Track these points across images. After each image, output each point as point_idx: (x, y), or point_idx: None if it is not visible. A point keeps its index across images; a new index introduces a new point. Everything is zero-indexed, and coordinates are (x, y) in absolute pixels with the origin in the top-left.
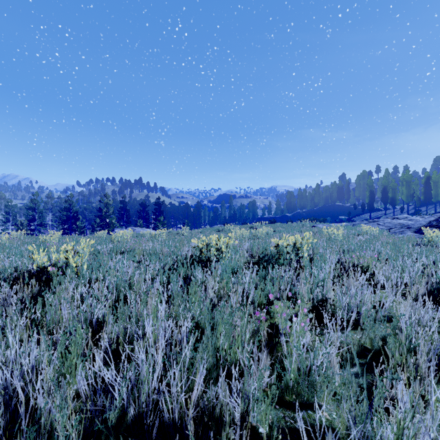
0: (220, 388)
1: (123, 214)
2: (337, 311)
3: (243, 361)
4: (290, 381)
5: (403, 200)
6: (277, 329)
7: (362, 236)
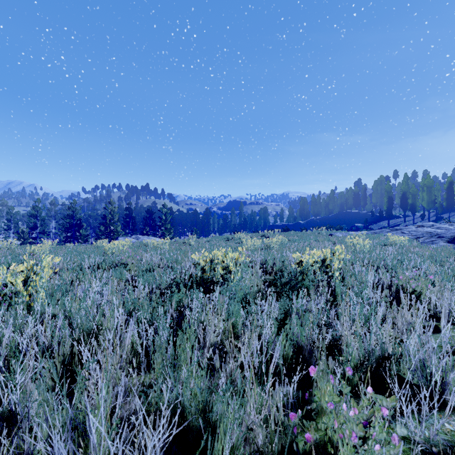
0: None
1: (128, 221)
2: (401, 368)
3: None
4: None
5: (423, 206)
6: None
7: (390, 246)
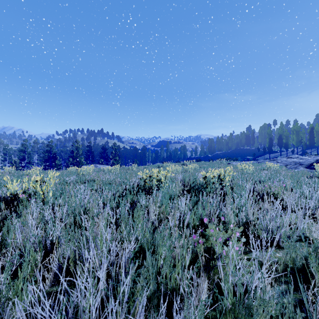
0: (160, 314)
1: (89, 155)
2: (258, 231)
3: (183, 286)
4: (227, 305)
5: (293, 145)
6: (213, 253)
7: (267, 170)
